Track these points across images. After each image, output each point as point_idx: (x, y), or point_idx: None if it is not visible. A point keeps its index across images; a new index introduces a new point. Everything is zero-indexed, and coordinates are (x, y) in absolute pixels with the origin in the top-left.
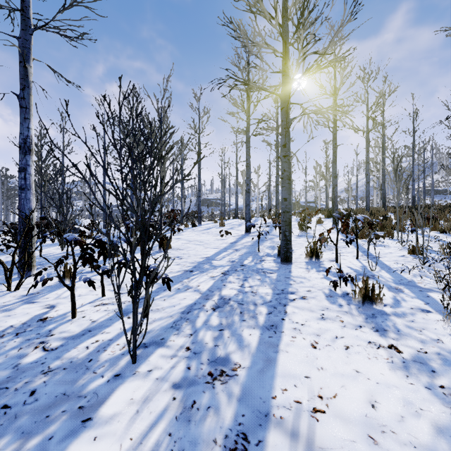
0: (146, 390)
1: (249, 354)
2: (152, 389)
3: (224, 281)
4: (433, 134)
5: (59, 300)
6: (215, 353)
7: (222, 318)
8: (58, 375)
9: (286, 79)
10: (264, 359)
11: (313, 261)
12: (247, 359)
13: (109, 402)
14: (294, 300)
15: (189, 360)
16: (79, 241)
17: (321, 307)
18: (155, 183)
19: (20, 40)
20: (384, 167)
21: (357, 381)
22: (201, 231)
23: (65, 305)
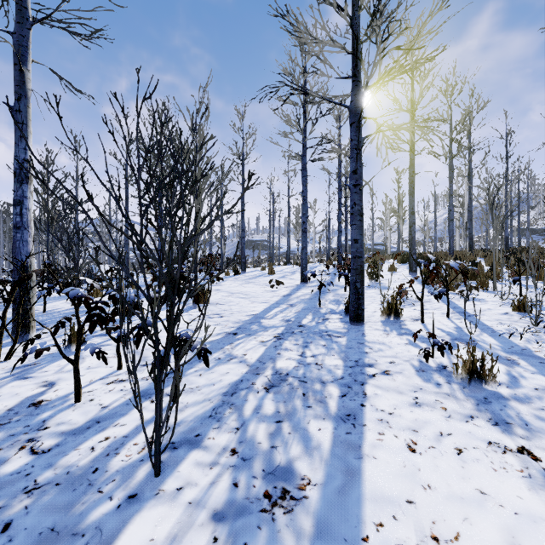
0: (173, 524)
1: (320, 462)
2: (182, 521)
3: (278, 348)
4: (529, 161)
5: (61, 375)
6: (273, 459)
7: (279, 404)
8: (46, 496)
9: (357, 87)
10: (343, 469)
11: (392, 320)
12: (319, 470)
13: (118, 544)
14: (374, 376)
15: (236, 471)
16: (85, 298)
17: (412, 387)
18: (187, 218)
19: (14, 36)
20: (471, 201)
21: (485, 510)
22: (246, 280)
23: (69, 382)
